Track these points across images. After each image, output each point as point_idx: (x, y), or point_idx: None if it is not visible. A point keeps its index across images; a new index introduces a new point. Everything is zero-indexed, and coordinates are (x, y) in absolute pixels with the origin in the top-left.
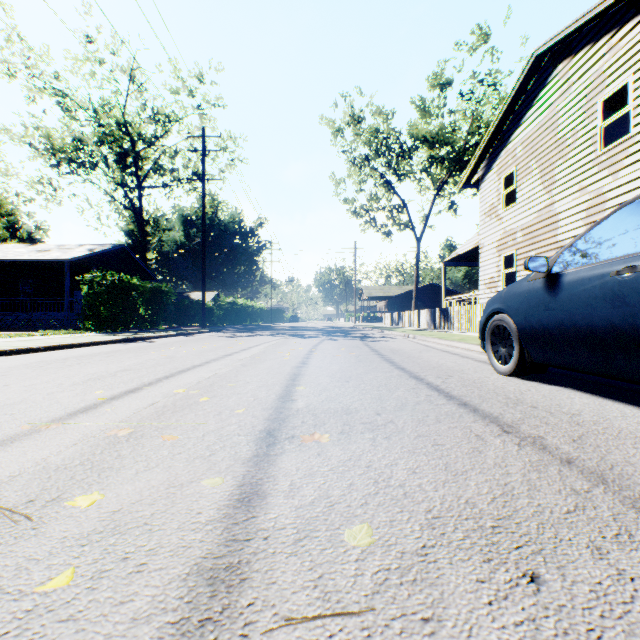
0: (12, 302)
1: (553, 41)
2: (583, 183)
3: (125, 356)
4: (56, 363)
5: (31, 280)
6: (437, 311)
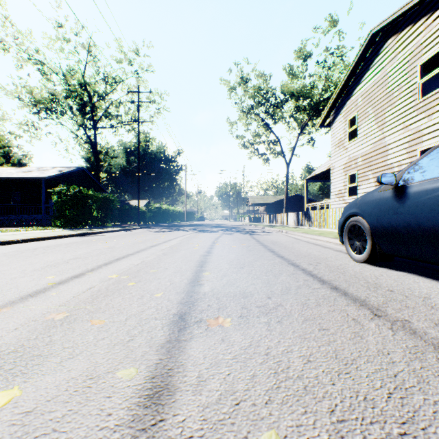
0: (5, 207)
1: (384, 23)
2: (406, 123)
3: (79, 247)
4: (27, 252)
5: (19, 192)
6: (301, 213)
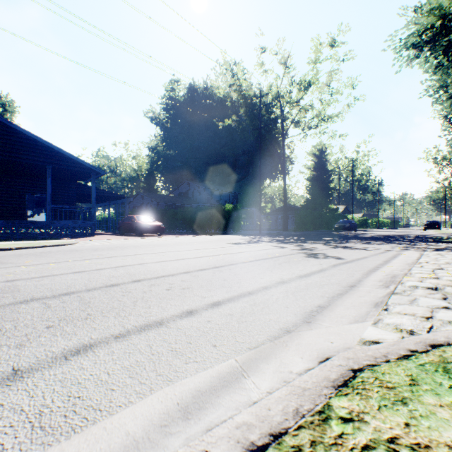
0: None
1: None
2: None
3: None
4: None
5: None
6: None
